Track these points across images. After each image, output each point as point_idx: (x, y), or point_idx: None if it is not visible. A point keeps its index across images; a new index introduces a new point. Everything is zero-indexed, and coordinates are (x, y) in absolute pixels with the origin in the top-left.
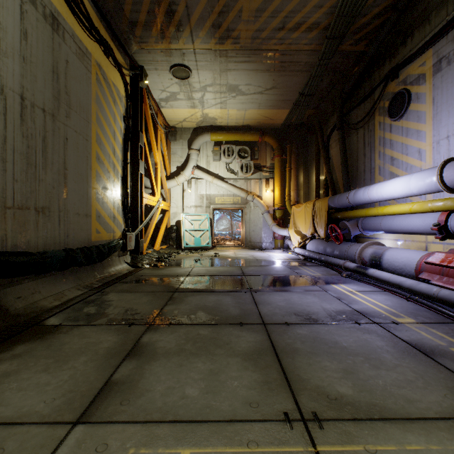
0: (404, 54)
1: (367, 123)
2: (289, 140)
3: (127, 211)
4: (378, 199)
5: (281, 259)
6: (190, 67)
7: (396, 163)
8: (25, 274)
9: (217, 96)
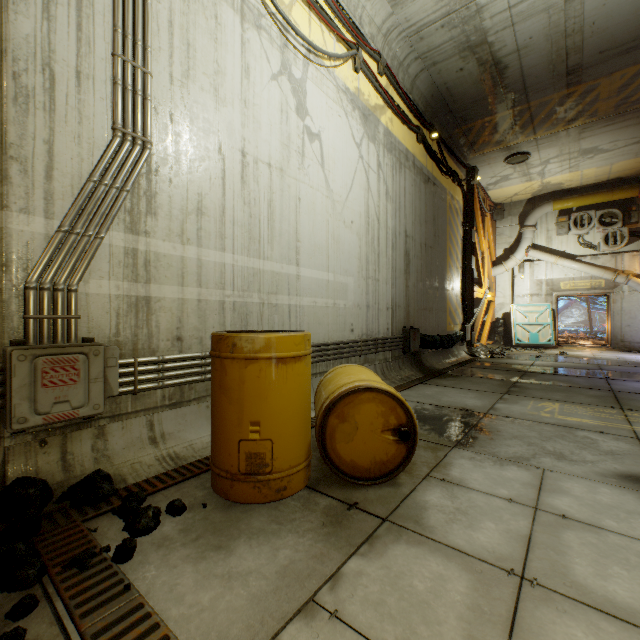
0: None
1: None
2: None
3: (464, 306)
4: None
5: None
6: (529, 151)
7: None
8: (427, 348)
9: (564, 164)
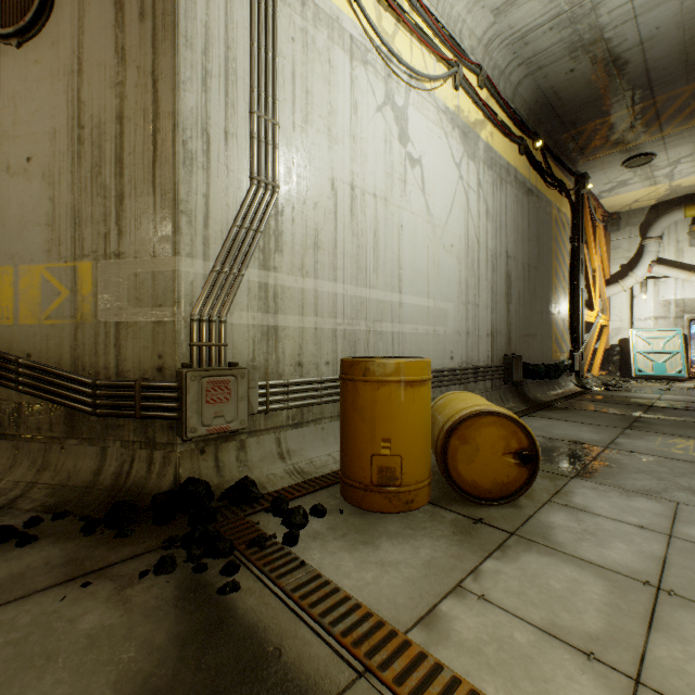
0: None
1: None
2: None
3: (572, 331)
4: None
5: None
6: (653, 151)
7: None
8: (530, 377)
9: None
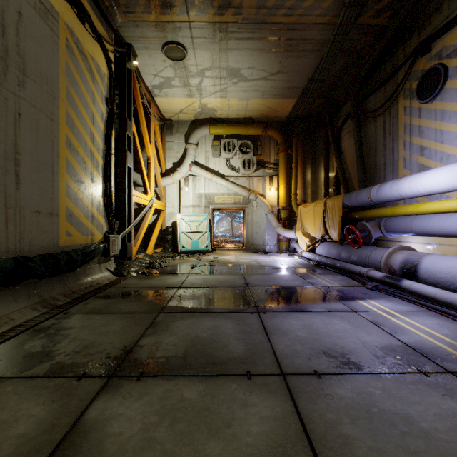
0: (439, 22)
1: (389, 109)
2: (295, 133)
3: (110, 209)
4: (411, 195)
5: (289, 264)
6: (185, 45)
7: (428, 153)
8: None
9: (216, 83)
